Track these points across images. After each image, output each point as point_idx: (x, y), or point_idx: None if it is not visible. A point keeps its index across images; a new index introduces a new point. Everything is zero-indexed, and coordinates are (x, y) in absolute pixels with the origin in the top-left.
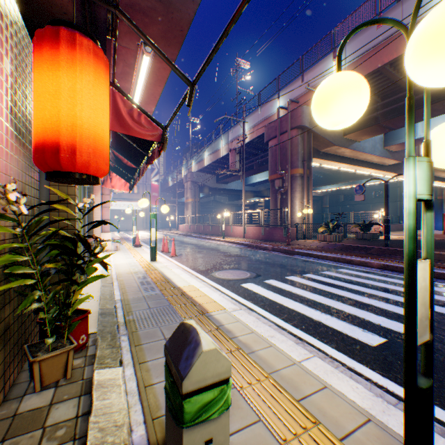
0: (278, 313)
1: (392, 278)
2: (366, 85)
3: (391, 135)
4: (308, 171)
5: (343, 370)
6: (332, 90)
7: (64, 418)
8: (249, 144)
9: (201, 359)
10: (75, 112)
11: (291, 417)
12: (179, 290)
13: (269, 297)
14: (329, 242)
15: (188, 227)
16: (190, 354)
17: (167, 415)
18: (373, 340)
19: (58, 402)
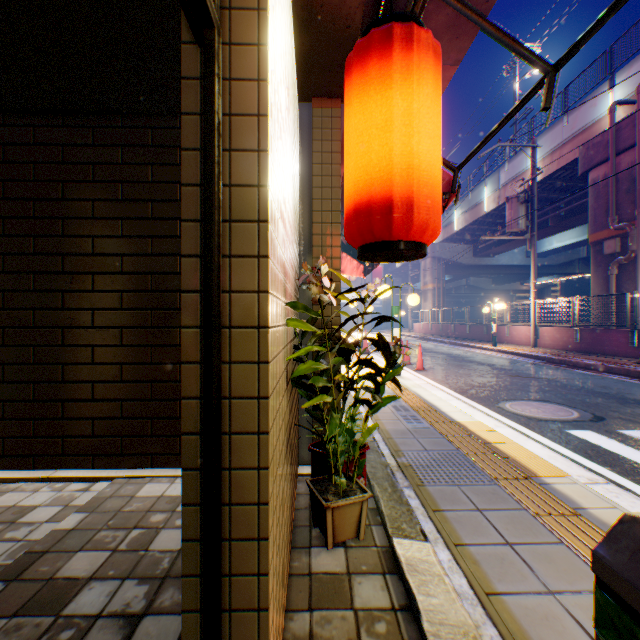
0: None
1: None
2: None
3: None
4: None
5: None
6: None
7: (375, 604)
8: (540, 185)
9: None
10: (410, 148)
11: None
12: (461, 428)
13: None
14: None
15: (426, 327)
16: None
17: None
18: None
19: (357, 574)
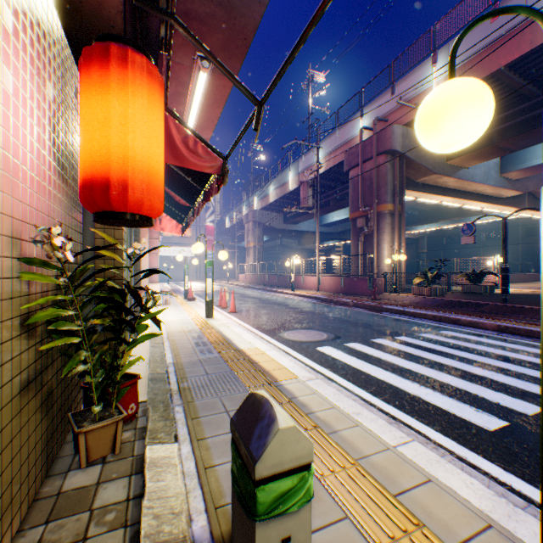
0: (364, 384)
1: (513, 343)
2: (490, 94)
3: (510, 158)
4: (399, 207)
5: (452, 459)
6: (444, 103)
7: (113, 501)
8: (324, 175)
9: (277, 438)
10: (127, 142)
11: (386, 516)
12: (241, 354)
13: (352, 364)
14: (427, 296)
15: (249, 277)
16: (263, 432)
17: (234, 504)
18: (490, 423)
19: (106, 481)
